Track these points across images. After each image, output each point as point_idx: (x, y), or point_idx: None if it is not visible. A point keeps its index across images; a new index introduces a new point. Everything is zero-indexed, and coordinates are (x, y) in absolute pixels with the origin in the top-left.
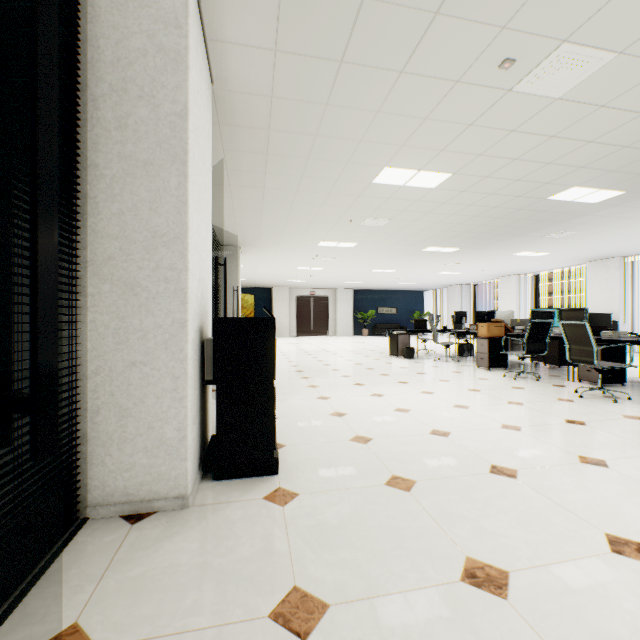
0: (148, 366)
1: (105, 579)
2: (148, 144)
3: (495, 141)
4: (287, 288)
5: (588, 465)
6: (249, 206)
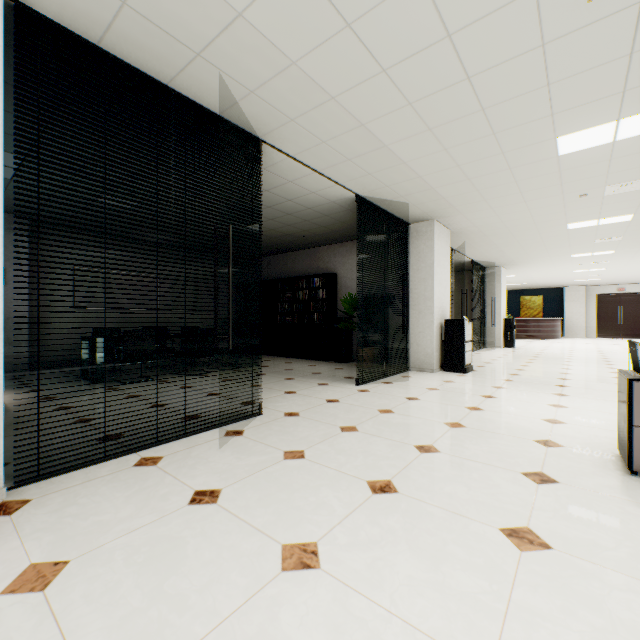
0: (424, 333)
1: (413, 374)
2: (424, 273)
3: (637, 202)
4: (582, 286)
5: None
6: (491, 250)
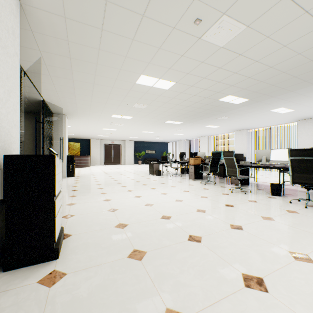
0: None
1: None
2: None
3: (194, 67)
4: (99, 139)
5: (234, 229)
6: (66, 90)
